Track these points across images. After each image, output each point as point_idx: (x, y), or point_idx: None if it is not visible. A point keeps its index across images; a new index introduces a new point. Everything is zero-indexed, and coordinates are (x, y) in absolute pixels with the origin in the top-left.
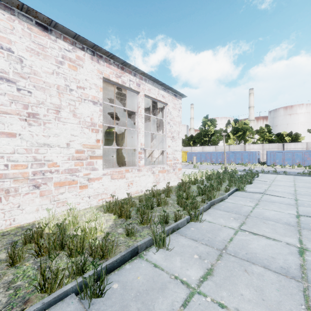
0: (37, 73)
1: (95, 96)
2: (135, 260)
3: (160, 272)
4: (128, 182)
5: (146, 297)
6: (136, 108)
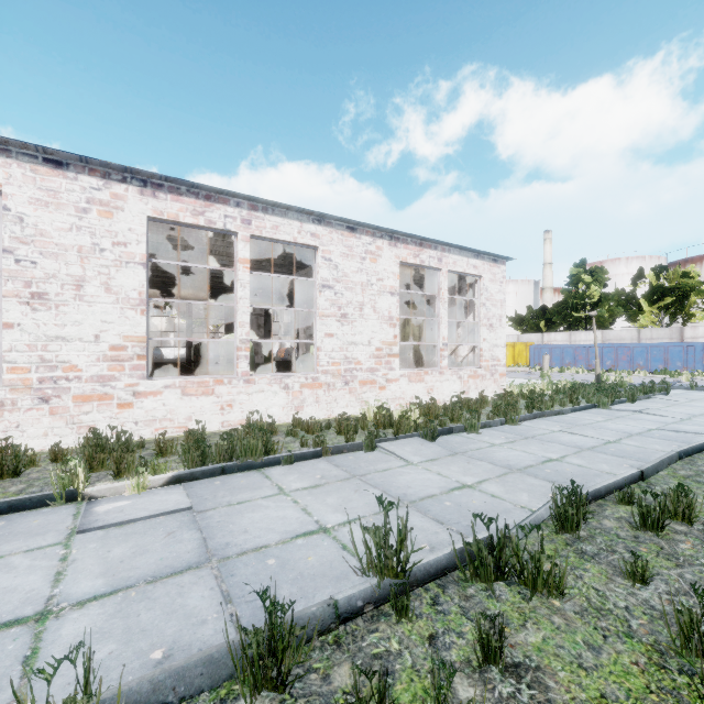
0: (347, 274)
1: (393, 286)
2: (451, 435)
3: (472, 439)
4: (427, 388)
5: (463, 444)
6: (437, 290)
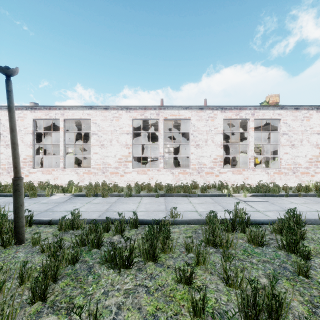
0: (294, 128)
1: (318, 130)
2: None
3: None
4: None
5: None
6: None
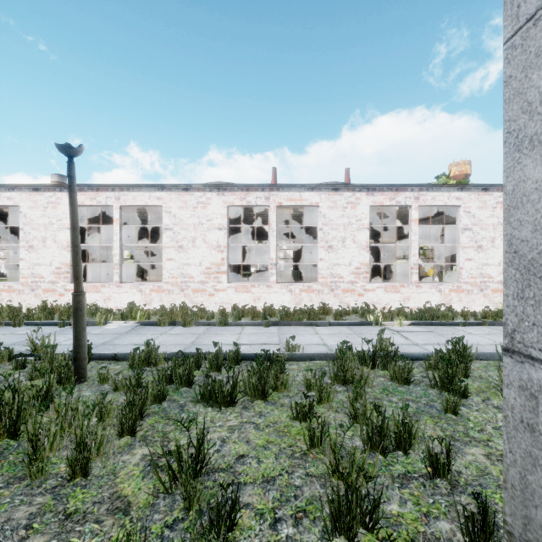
0: (481, 220)
1: None
2: None
3: None
4: None
5: None
6: None
